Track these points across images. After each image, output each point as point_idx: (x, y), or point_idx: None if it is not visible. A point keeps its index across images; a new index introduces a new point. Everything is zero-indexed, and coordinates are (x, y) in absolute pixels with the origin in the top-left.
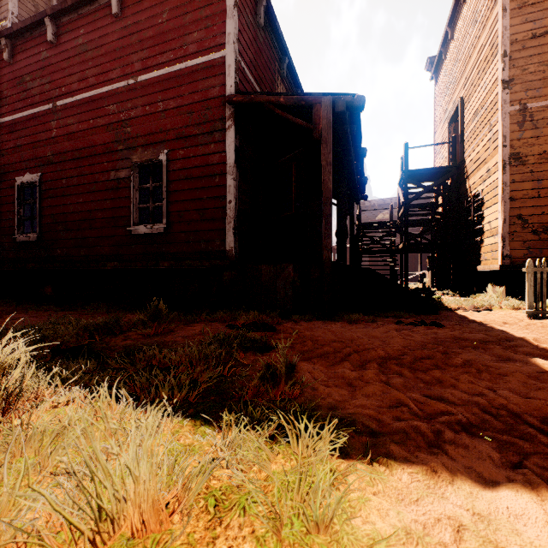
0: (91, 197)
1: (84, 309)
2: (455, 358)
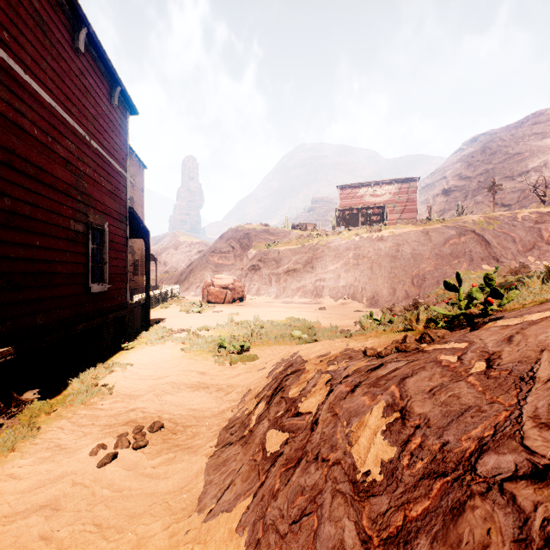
0: (51, 242)
1: (103, 376)
2: (203, 321)
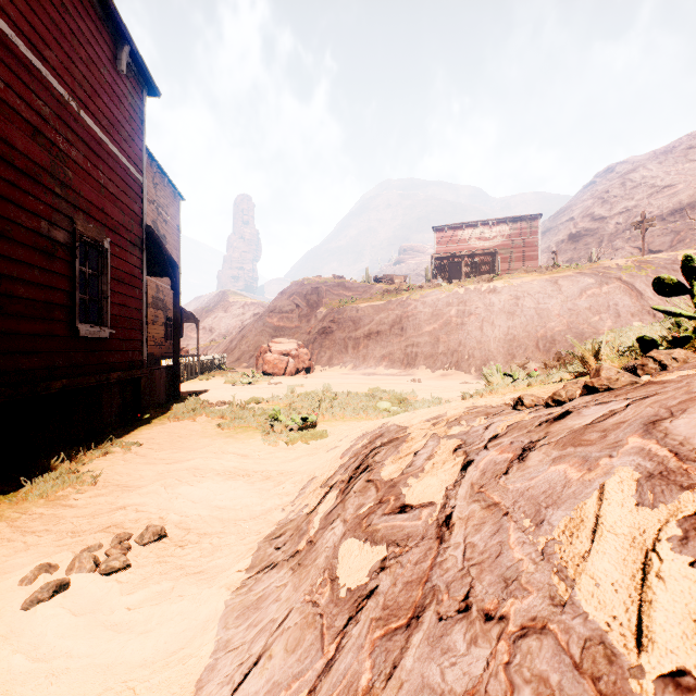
0: (2, 246)
1: (92, 458)
2: (254, 393)
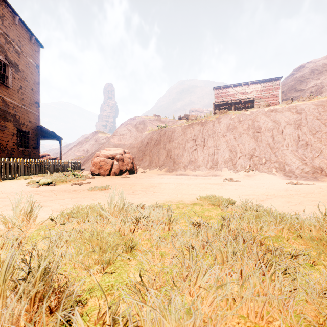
0: None
1: None
2: None
